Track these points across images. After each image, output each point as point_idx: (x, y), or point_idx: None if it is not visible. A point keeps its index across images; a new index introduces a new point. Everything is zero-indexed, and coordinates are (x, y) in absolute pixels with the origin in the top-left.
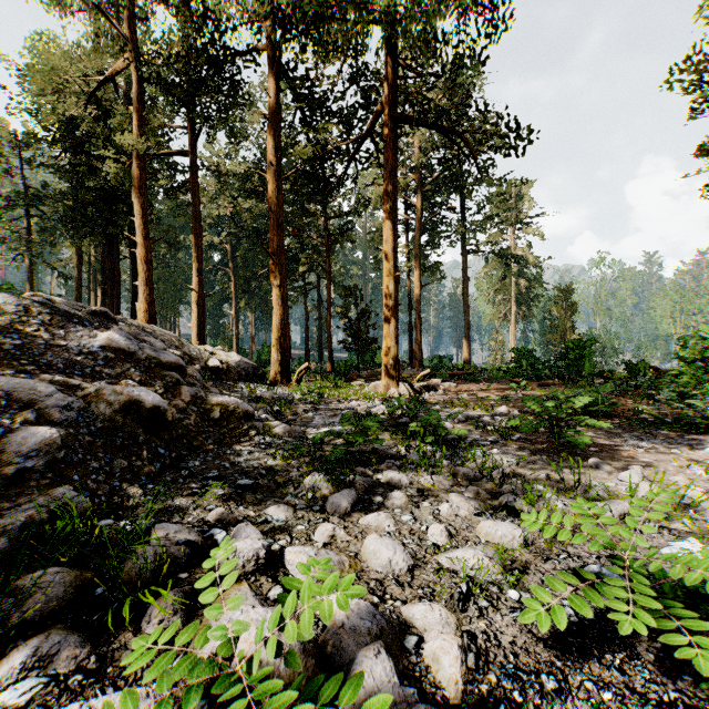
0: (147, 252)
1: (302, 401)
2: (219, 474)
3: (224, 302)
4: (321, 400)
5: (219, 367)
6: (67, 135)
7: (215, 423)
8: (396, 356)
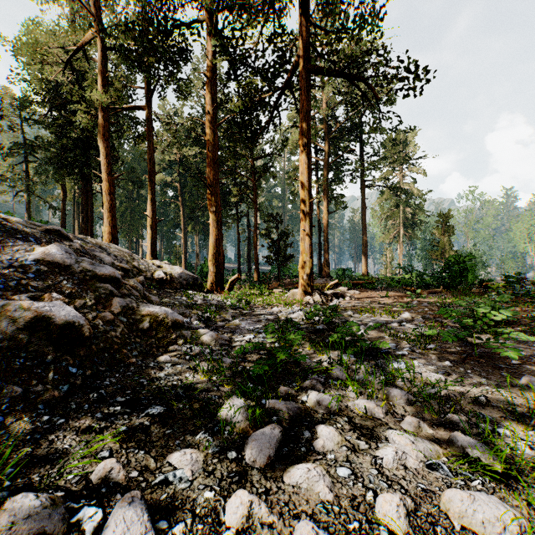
0: (111, 185)
1: (232, 307)
2: (130, 398)
3: (175, 228)
4: (248, 306)
5: (164, 278)
6: (52, 97)
7: (144, 333)
8: (310, 268)
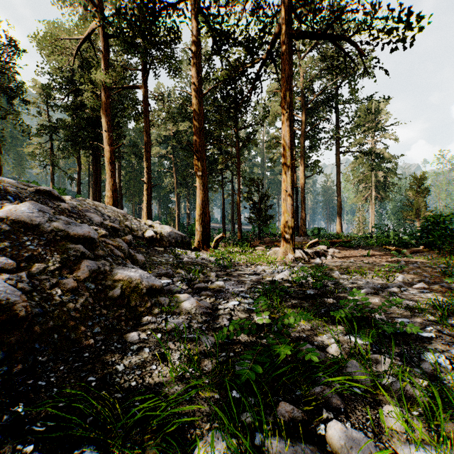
0: (112, 155)
1: (217, 265)
2: (54, 425)
3: (170, 193)
4: (232, 264)
5: (153, 236)
6: (69, 85)
7: (113, 302)
8: (292, 228)
